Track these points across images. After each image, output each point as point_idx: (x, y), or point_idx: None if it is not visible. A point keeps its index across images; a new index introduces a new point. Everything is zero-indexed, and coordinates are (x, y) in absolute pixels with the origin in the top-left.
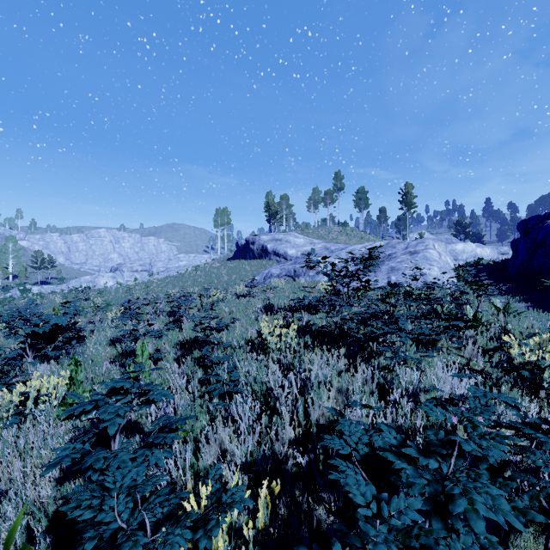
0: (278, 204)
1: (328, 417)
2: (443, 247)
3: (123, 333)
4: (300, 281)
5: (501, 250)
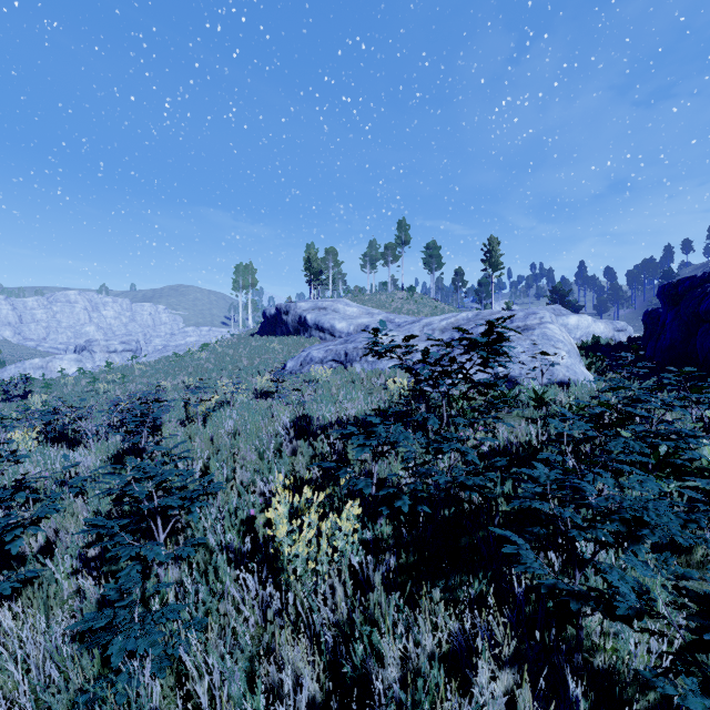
0: (322, 261)
1: None
2: (554, 320)
3: None
4: (354, 370)
5: (617, 325)
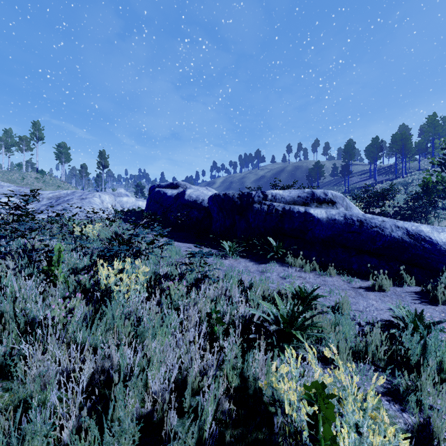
0: None
1: None
2: (113, 198)
3: None
4: None
5: None
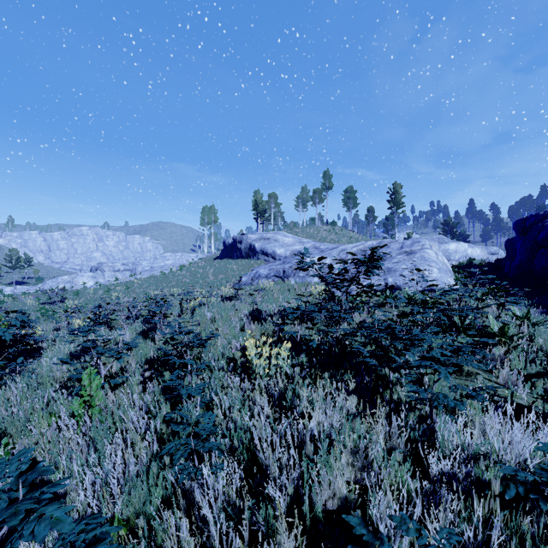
0: (266, 203)
1: (342, 499)
2: (437, 246)
3: (81, 347)
4: (289, 282)
5: (491, 250)
